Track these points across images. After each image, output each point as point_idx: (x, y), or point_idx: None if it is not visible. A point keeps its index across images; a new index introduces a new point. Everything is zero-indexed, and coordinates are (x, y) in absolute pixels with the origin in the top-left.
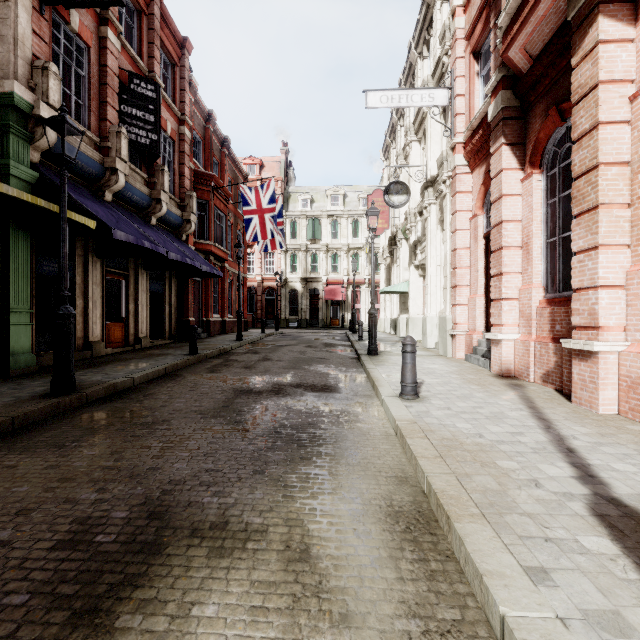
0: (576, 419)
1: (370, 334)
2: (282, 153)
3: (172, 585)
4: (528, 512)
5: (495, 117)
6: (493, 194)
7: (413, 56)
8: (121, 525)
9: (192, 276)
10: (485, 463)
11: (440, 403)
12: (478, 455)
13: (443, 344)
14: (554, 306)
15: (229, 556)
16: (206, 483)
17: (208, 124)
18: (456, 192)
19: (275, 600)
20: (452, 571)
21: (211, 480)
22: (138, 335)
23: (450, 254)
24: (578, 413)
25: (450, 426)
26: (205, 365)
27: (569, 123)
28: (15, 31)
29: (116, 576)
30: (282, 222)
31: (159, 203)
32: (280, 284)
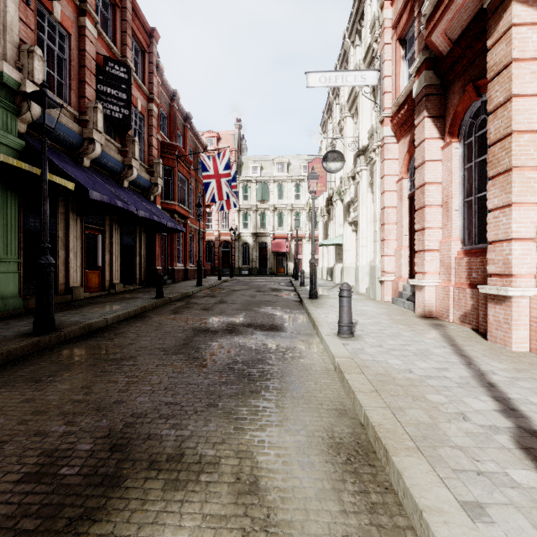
0: (493, 356)
1: (311, 280)
2: (236, 128)
3: (128, 519)
4: (459, 445)
5: (419, 94)
6: (417, 160)
7: (347, 44)
8: (85, 457)
9: (159, 231)
10: (416, 397)
11: (373, 341)
12: (409, 389)
13: (373, 289)
14: (471, 256)
15: (183, 489)
16: (165, 416)
17: (173, 102)
18: (384, 159)
19: (225, 535)
20: (391, 503)
21: (170, 413)
22: (113, 281)
23: (379, 212)
24: (494, 350)
25: (383, 362)
26: (169, 307)
27: (484, 98)
28: (4, 19)
29: (76, 510)
30: (236, 185)
31: (130, 169)
32: (234, 238)
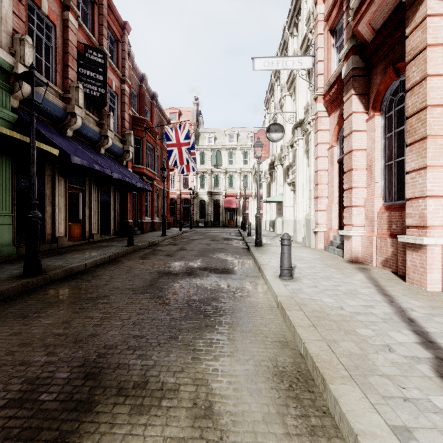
0: (411, 295)
1: (256, 231)
2: (194, 105)
3: (98, 442)
4: (386, 374)
5: (347, 75)
6: (345, 131)
7: (286, 35)
8: (62, 385)
9: (130, 190)
10: (347, 331)
11: (309, 282)
12: (341, 324)
13: (308, 238)
14: (391, 211)
15: (147, 413)
16: (133, 347)
17: (142, 83)
18: (318, 130)
19: None
20: (329, 426)
21: (137, 345)
22: (91, 232)
23: (313, 174)
24: (412, 290)
25: (318, 300)
26: (138, 253)
27: (402, 78)
28: None
29: (52, 433)
30: (194, 152)
31: (106, 138)
32: (193, 196)
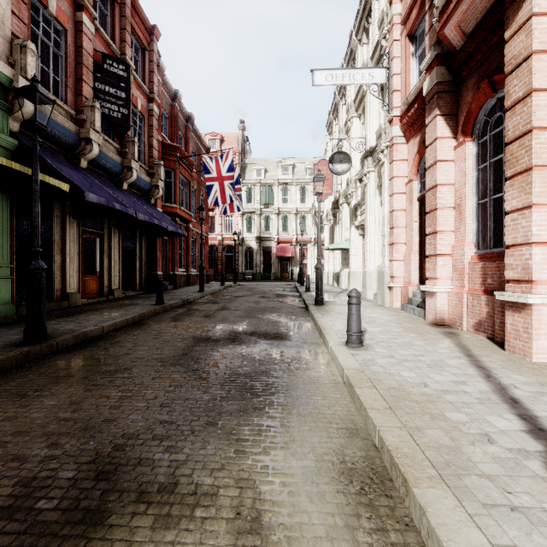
0: (513, 367)
1: (317, 286)
2: (239, 129)
3: None
4: (487, 473)
5: (430, 91)
6: (428, 160)
7: (354, 42)
8: (66, 487)
9: (160, 235)
10: (434, 415)
11: (383, 351)
12: (426, 406)
13: (381, 295)
14: (486, 261)
15: (175, 527)
16: (159, 437)
17: (174, 102)
18: (393, 160)
19: None
20: (413, 544)
21: (164, 433)
22: (111, 287)
23: (388, 215)
24: (513, 361)
25: (395, 375)
26: (169, 314)
27: (500, 94)
28: None
29: None
30: (239, 188)
31: (130, 170)
32: (238, 242)
